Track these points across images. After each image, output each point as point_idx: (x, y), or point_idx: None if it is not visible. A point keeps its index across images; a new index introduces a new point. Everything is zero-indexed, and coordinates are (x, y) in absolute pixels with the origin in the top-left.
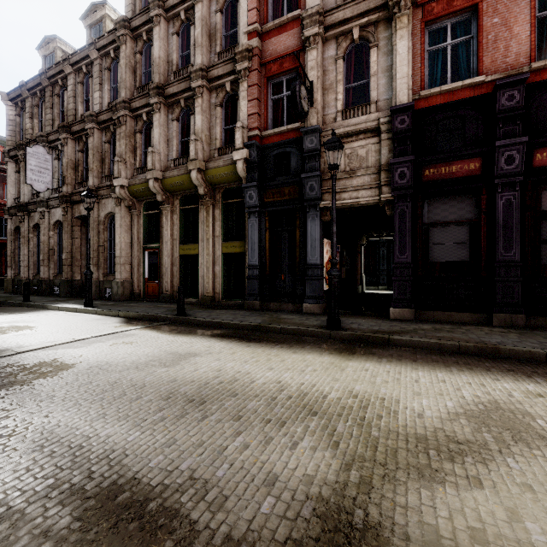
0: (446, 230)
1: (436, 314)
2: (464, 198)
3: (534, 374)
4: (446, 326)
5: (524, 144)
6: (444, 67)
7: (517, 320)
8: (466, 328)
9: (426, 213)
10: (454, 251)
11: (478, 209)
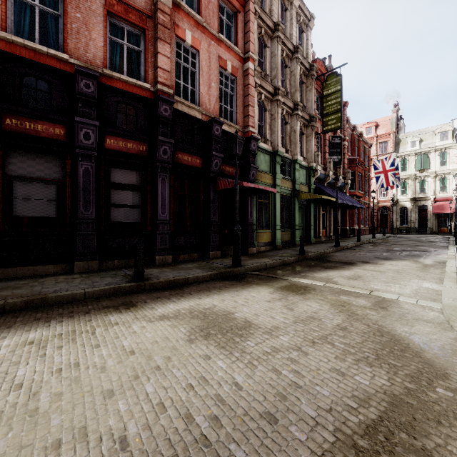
0: (33, 186)
1: (20, 270)
2: (52, 159)
3: (56, 317)
4: (23, 281)
5: (97, 127)
6: (45, 32)
7: (93, 266)
8: (42, 280)
9: (9, 164)
10: (42, 207)
11: (65, 172)
